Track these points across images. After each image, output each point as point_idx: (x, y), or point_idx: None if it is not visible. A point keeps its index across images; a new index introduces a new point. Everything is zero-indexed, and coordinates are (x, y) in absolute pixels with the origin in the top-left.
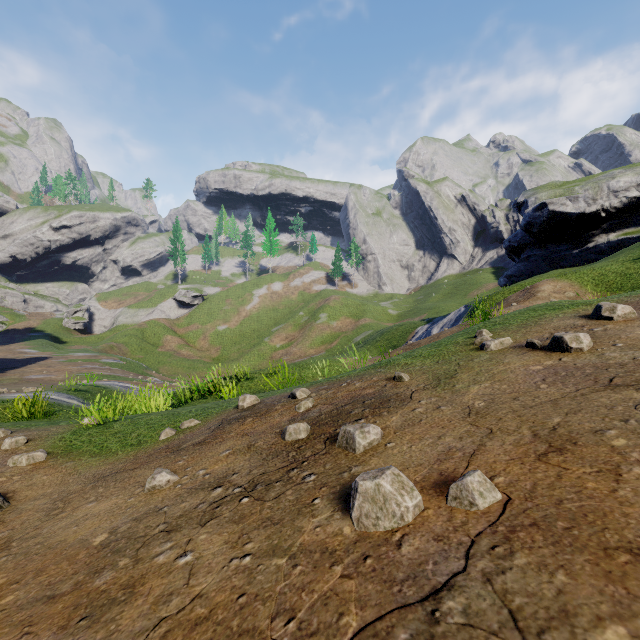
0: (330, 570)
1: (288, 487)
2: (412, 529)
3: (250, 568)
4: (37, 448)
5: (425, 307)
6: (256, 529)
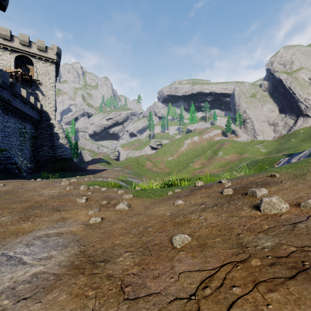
0: (255, 219)
1: (230, 205)
2: (285, 213)
3: (225, 219)
4: (128, 194)
5: (286, 147)
6: (223, 213)
